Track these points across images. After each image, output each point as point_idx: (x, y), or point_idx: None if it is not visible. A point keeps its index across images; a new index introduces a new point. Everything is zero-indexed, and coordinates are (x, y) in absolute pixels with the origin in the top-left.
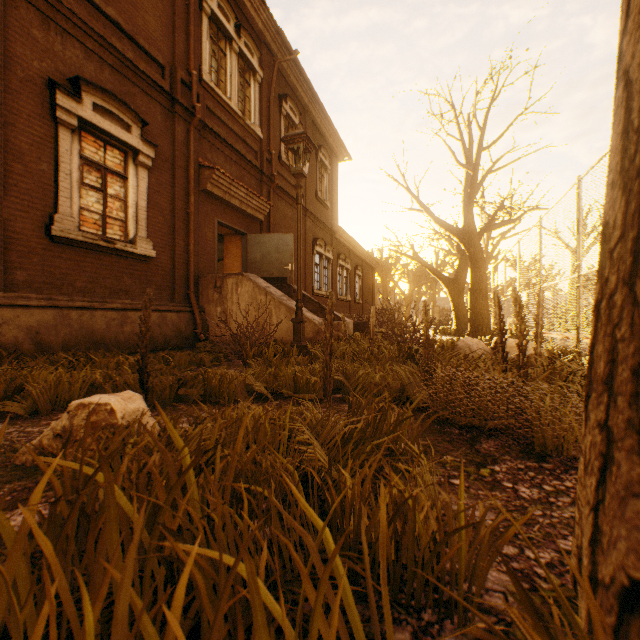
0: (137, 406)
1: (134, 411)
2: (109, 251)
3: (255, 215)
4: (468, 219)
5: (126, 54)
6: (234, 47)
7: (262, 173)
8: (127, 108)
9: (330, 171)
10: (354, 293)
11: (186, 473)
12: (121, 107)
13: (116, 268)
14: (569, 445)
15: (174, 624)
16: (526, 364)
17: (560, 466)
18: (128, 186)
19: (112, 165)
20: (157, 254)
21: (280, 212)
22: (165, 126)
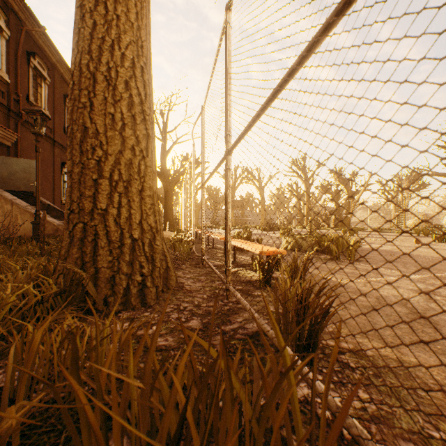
0: None
1: None
2: None
3: (2, 141)
4: (163, 167)
5: None
6: None
7: (10, 109)
8: None
9: None
10: None
11: None
12: None
13: None
14: None
15: None
16: None
17: None
18: None
19: None
20: None
21: (29, 140)
22: None
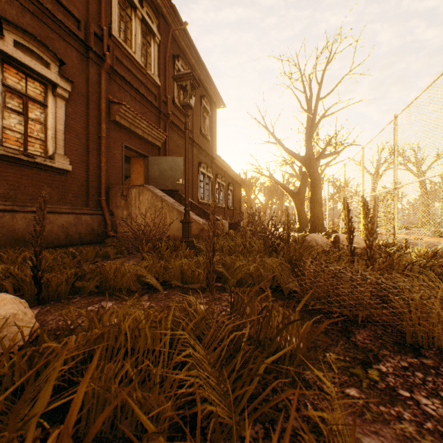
0: (3, 313)
1: None
2: (30, 164)
3: (154, 142)
4: (309, 149)
5: (45, 5)
6: (138, 14)
7: (160, 111)
8: (46, 48)
9: (210, 114)
10: (227, 202)
11: None
12: (40, 47)
13: (36, 178)
14: (440, 337)
15: None
16: (372, 256)
17: (440, 362)
18: (47, 112)
19: (33, 94)
20: (73, 168)
21: (174, 141)
22: (80, 67)
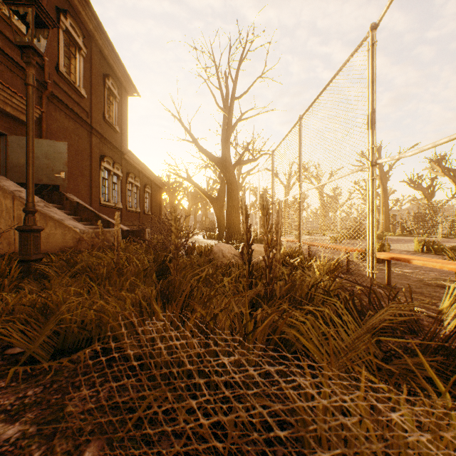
0: None
1: None
2: None
3: (19, 116)
4: (225, 152)
5: None
6: None
7: None
8: None
9: (120, 101)
10: (144, 206)
11: None
12: None
13: None
14: None
15: None
16: (272, 278)
17: None
18: None
19: None
20: None
21: (59, 122)
22: None
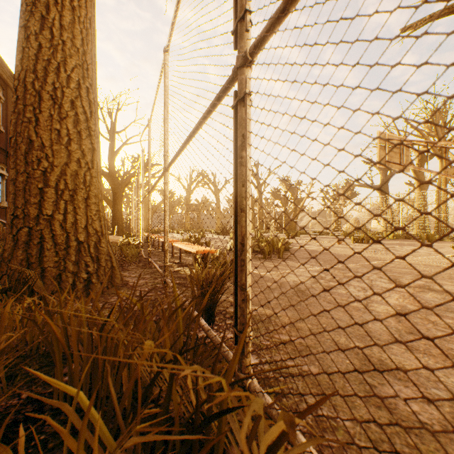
0: None
1: None
2: None
3: None
4: (112, 168)
5: None
6: None
7: None
8: None
9: (5, 101)
10: None
11: None
12: None
13: None
14: None
15: None
16: None
17: None
18: None
19: None
20: None
21: None
22: None
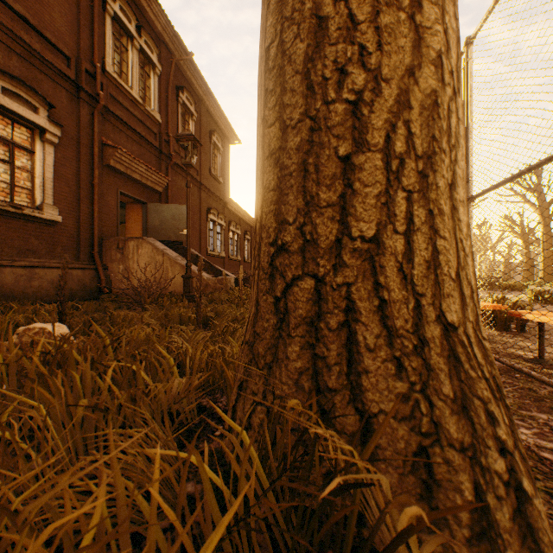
0: (65, 331)
1: (64, 333)
2: (17, 216)
3: (155, 187)
4: None
5: (33, 45)
6: (135, 44)
7: (161, 152)
8: (35, 93)
9: (223, 152)
10: (244, 254)
11: (107, 347)
12: (29, 91)
13: (24, 231)
14: None
15: (109, 379)
16: None
17: None
18: (35, 159)
19: (19, 140)
20: (63, 219)
21: (178, 185)
22: (71, 109)
